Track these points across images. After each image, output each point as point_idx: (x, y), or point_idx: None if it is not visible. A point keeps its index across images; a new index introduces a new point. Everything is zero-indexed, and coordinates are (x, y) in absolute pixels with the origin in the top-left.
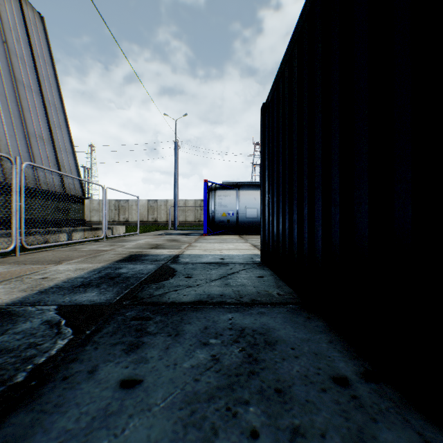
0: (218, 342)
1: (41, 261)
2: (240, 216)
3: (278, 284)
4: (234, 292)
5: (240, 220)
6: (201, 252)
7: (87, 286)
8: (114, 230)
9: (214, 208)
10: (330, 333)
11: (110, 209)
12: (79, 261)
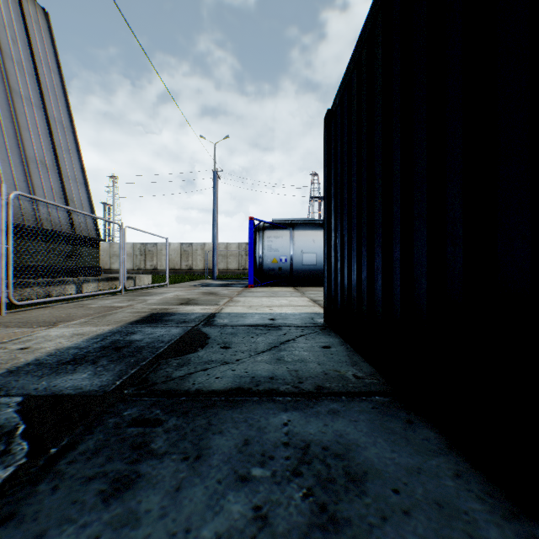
0: (266, 474)
1: (30, 323)
2: (295, 262)
3: (353, 360)
4: (291, 373)
5: (295, 268)
6: (244, 310)
7: (79, 362)
8: (137, 280)
9: (262, 252)
10: (452, 454)
11: (134, 254)
12: (82, 322)
